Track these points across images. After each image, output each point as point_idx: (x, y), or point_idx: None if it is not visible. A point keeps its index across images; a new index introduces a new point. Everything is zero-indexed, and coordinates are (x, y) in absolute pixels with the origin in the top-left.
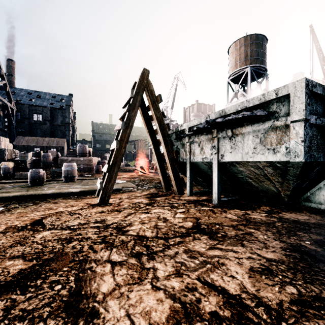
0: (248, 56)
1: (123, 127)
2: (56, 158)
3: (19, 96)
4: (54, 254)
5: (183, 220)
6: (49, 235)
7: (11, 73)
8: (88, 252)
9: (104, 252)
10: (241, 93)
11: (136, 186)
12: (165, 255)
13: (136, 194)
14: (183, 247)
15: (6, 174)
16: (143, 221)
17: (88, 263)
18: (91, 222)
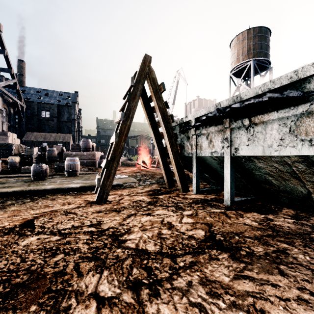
0: (250, 49)
1: (122, 118)
2: (61, 152)
3: (29, 94)
4: (29, 275)
5: (191, 226)
6: (34, 242)
7: (22, 73)
8: (71, 275)
9: (92, 276)
10: (243, 88)
11: (137, 181)
12: (173, 288)
13: (137, 190)
14: (198, 273)
15: (13, 168)
16: (145, 226)
17: (66, 298)
18: (85, 225)
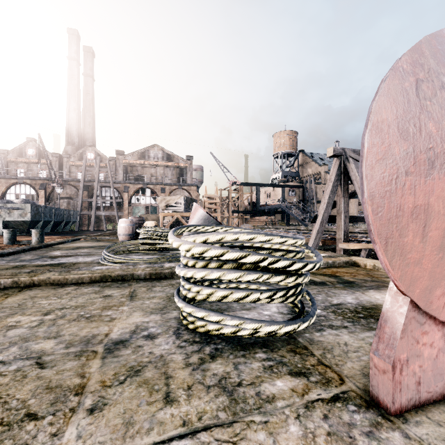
0: None
1: None
2: None
3: None
4: None
5: None
6: None
7: None
8: None
9: None
10: None
11: None
12: None
13: None
14: None
15: None
16: None
17: None
18: None
